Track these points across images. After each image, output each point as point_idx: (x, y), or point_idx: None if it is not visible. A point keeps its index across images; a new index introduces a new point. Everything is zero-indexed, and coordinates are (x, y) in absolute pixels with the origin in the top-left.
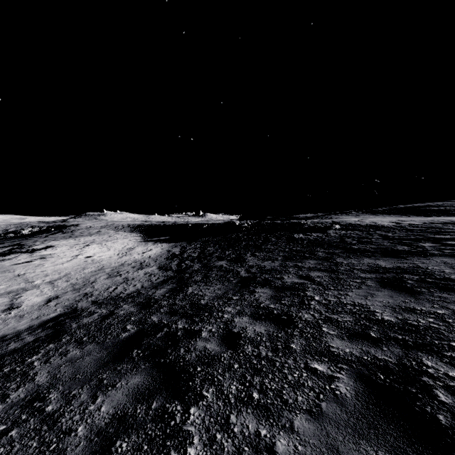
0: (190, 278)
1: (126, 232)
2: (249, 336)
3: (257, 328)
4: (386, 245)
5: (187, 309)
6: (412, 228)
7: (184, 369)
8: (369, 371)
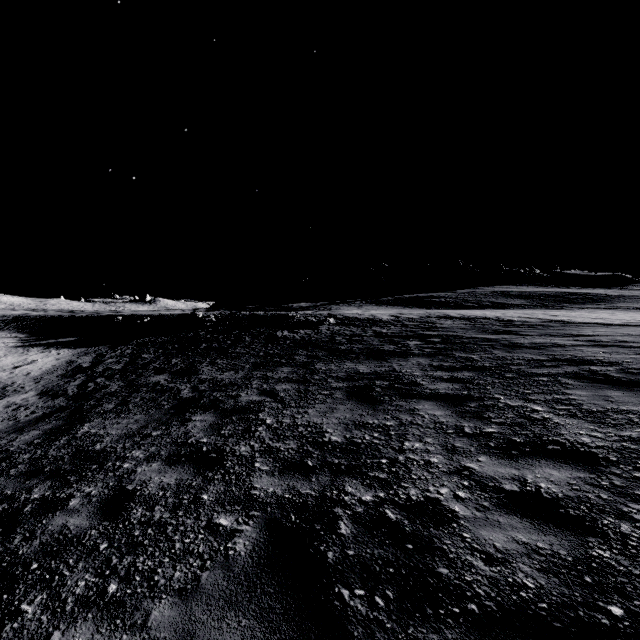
0: (94, 407)
1: None
2: (148, 493)
3: (165, 478)
4: (374, 345)
5: (63, 463)
6: (408, 323)
7: (5, 573)
8: (282, 513)
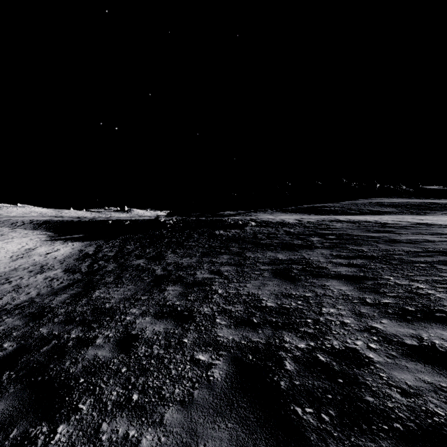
0: (100, 280)
1: (27, 230)
2: (147, 336)
3: (156, 327)
4: (286, 240)
5: (87, 315)
6: (309, 225)
7: (64, 384)
8: (242, 354)
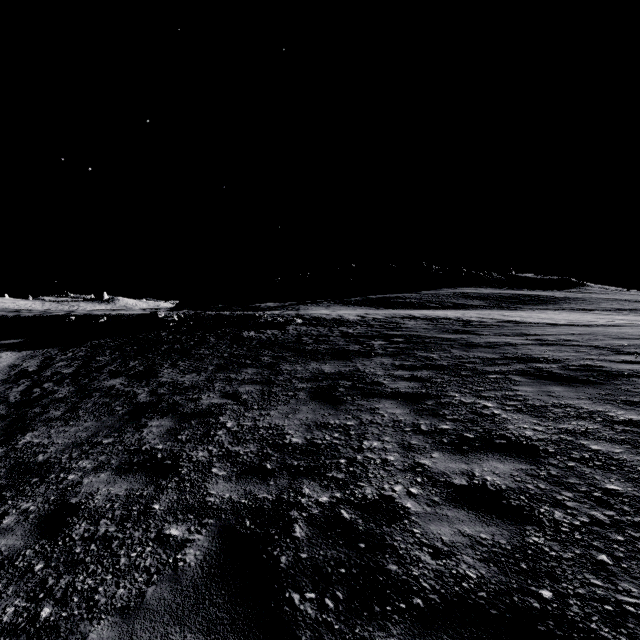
0: (39, 415)
1: None
2: (94, 506)
3: (114, 489)
4: (340, 345)
5: None
6: (374, 323)
7: None
8: (237, 519)
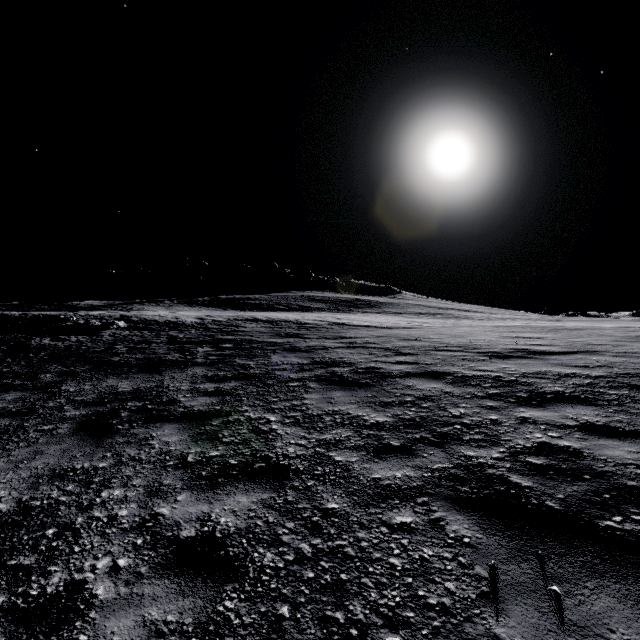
0: None
1: None
2: None
3: None
4: (158, 353)
5: None
6: (213, 326)
7: None
8: None
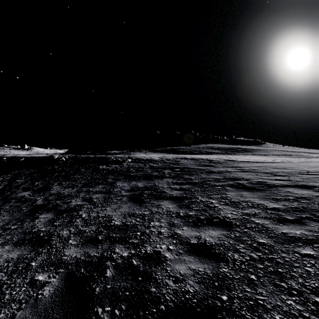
0: None
1: None
2: None
3: (11, 255)
4: (148, 172)
5: None
6: (167, 161)
7: None
8: (77, 268)
